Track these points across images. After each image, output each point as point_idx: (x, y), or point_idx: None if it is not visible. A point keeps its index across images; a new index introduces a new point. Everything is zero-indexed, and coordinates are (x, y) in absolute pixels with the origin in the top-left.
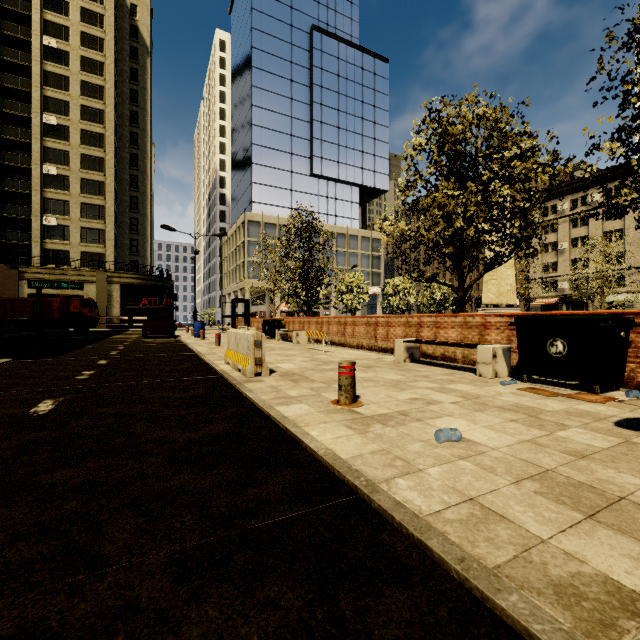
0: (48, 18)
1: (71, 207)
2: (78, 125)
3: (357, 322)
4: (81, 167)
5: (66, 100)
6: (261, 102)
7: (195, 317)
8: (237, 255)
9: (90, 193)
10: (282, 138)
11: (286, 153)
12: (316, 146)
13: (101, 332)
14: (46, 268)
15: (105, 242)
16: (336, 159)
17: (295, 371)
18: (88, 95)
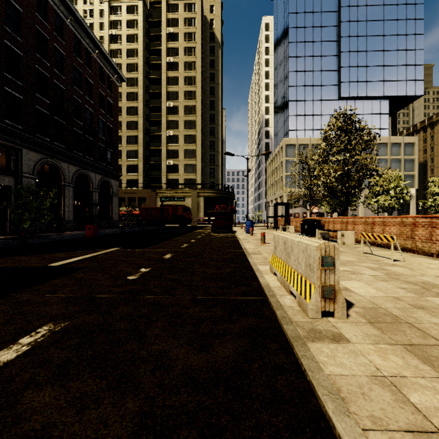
0: (169, 46)
1: (179, 153)
2: (183, 104)
3: (438, 223)
4: (184, 128)
5: (177, 91)
6: (296, 52)
7: (247, 217)
8: (277, 172)
9: (189, 143)
10: (313, 75)
11: (316, 86)
12: (344, 73)
13: (192, 227)
14: (168, 190)
15: (196, 172)
16: (364, 79)
17: (388, 308)
18: (188, 84)
